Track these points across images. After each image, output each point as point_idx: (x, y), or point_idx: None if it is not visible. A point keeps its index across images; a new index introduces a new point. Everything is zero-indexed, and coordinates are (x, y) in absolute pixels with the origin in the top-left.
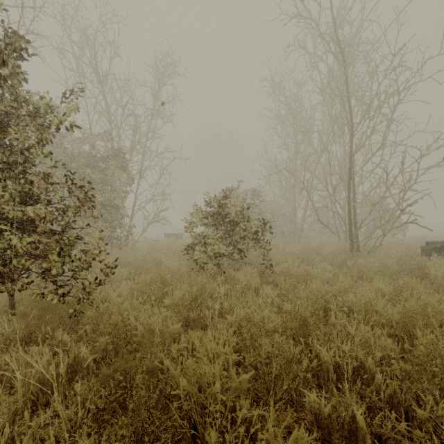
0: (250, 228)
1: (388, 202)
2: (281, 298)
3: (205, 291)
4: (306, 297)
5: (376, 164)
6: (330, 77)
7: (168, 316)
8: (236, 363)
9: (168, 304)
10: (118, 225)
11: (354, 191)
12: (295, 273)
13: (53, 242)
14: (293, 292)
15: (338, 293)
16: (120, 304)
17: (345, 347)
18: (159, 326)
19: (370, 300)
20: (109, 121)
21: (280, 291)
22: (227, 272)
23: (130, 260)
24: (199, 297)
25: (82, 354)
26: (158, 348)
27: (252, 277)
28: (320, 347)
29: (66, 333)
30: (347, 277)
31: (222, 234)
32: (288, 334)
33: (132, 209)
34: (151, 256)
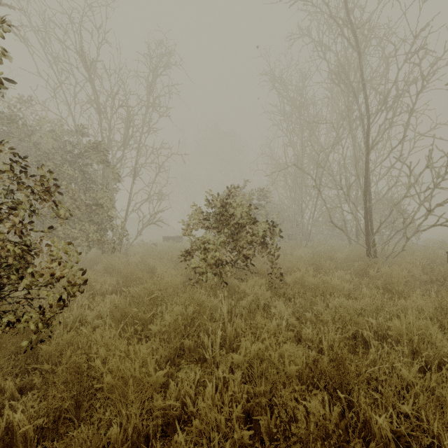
0: (257, 231)
1: (403, 203)
2: (295, 315)
3: (203, 312)
4: (331, 319)
5: (397, 159)
6: (341, 67)
7: (148, 360)
8: (247, 428)
9: (156, 330)
10: (110, 228)
11: (369, 190)
12: (313, 286)
13: (2, 251)
14: (310, 309)
15: (368, 312)
16: (89, 334)
17: (409, 412)
18: (136, 374)
19: (421, 327)
20: (100, 113)
21: (294, 307)
22: (231, 283)
23: (119, 268)
24: (196, 319)
25: (16, 424)
26: (134, 405)
27: (260, 291)
28: (377, 417)
29: (9, 379)
30: (372, 289)
31: (224, 238)
32: (321, 386)
33: (126, 210)
34: (145, 262)
